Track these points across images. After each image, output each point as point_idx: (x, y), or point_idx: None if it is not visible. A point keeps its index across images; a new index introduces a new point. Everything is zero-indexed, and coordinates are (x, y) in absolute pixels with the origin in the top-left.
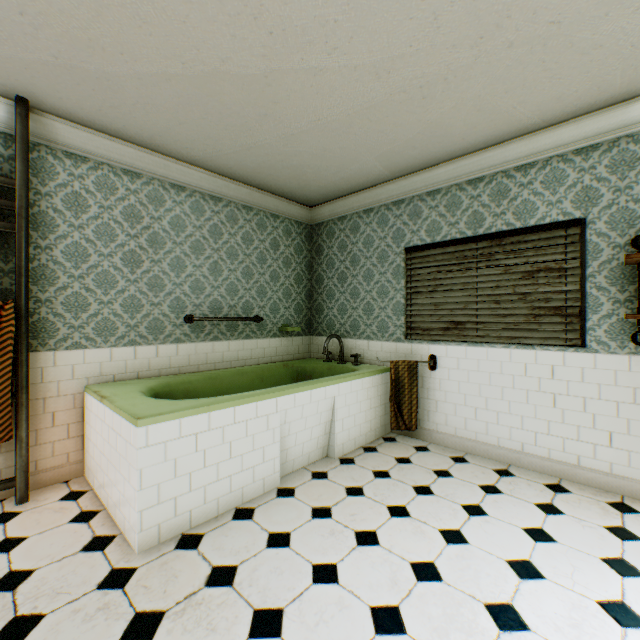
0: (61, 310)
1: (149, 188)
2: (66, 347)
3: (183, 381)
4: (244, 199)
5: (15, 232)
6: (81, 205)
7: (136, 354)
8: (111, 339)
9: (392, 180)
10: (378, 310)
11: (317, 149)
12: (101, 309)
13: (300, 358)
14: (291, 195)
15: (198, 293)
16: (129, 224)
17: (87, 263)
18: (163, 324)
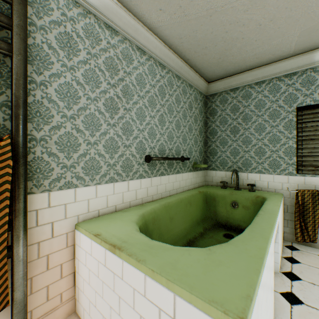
0: (54, 149)
1: (122, 46)
2: (59, 187)
3: (150, 211)
4: (177, 69)
5: (10, 54)
6: (72, 47)
7: (114, 189)
8: (96, 177)
9: (287, 58)
10: (269, 152)
11: (267, 17)
12: (88, 149)
13: (201, 185)
14: (203, 71)
15: (152, 138)
16: (109, 74)
17: (77, 104)
18: (131, 163)
